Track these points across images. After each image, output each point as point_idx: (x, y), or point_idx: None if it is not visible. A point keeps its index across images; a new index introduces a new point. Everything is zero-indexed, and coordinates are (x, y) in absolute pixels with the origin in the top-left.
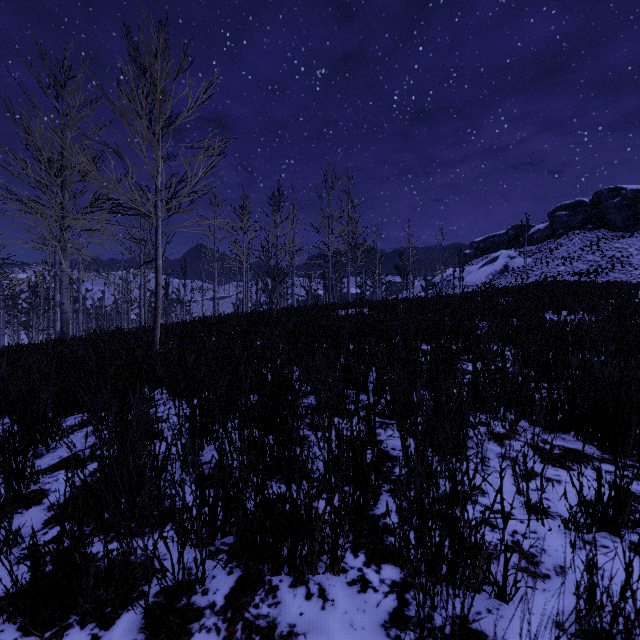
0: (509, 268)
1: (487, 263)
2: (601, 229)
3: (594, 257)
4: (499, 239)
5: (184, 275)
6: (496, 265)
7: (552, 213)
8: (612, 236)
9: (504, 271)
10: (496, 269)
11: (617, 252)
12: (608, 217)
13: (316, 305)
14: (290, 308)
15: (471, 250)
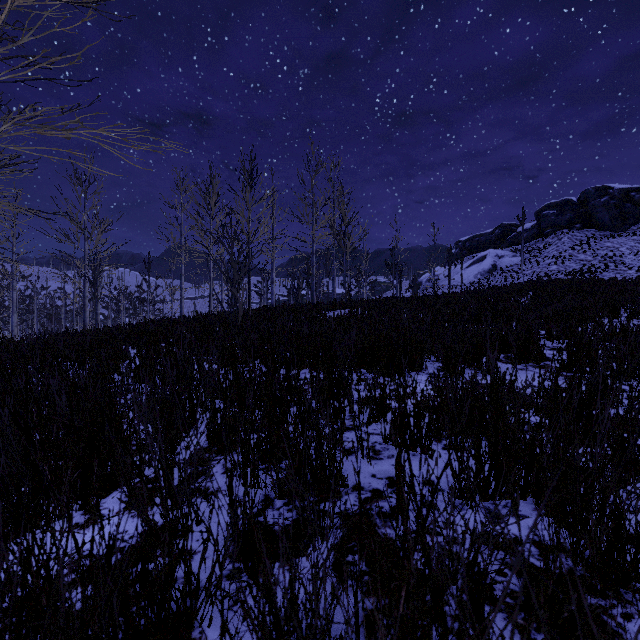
0: (497, 267)
1: (475, 262)
2: (589, 228)
3: (586, 256)
4: (485, 238)
5: (148, 271)
6: (484, 264)
7: (539, 212)
8: (601, 235)
9: (492, 270)
10: (484, 268)
11: (609, 251)
12: (596, 216)
13: (297, 305)
14: (264, 309)
15: (457, 249)
